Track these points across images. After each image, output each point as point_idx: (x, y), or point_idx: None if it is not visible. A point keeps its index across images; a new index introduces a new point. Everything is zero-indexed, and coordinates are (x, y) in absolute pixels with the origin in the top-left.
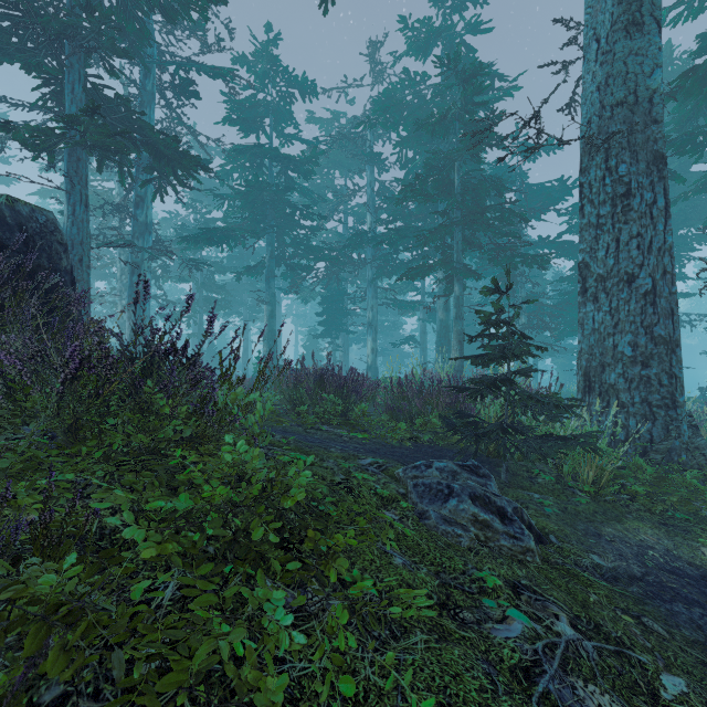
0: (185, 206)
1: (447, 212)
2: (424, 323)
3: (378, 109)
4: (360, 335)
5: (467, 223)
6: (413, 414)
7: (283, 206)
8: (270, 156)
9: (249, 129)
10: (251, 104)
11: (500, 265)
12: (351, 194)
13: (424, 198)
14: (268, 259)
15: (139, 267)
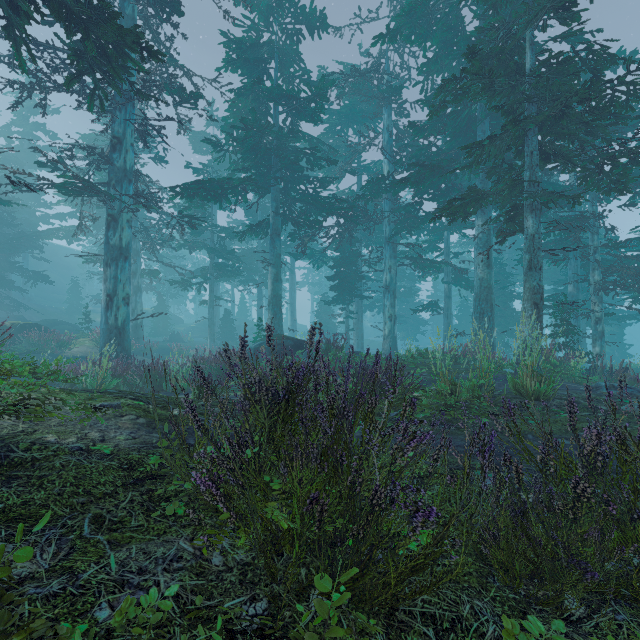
0: (195, 171)
1: (514, 110)
2: (449, 286)
3: (400, 14)
4: (374, 301)
5: (544, 126)
6: (634, 578)
7: (287, 152)
8: (273, 97)
9: (252, 74)
10: (253, 43)
11: (597, 188)
12: (366, 144)
13: (484, 78)
14: (273, 215)
15: (116, 221)
